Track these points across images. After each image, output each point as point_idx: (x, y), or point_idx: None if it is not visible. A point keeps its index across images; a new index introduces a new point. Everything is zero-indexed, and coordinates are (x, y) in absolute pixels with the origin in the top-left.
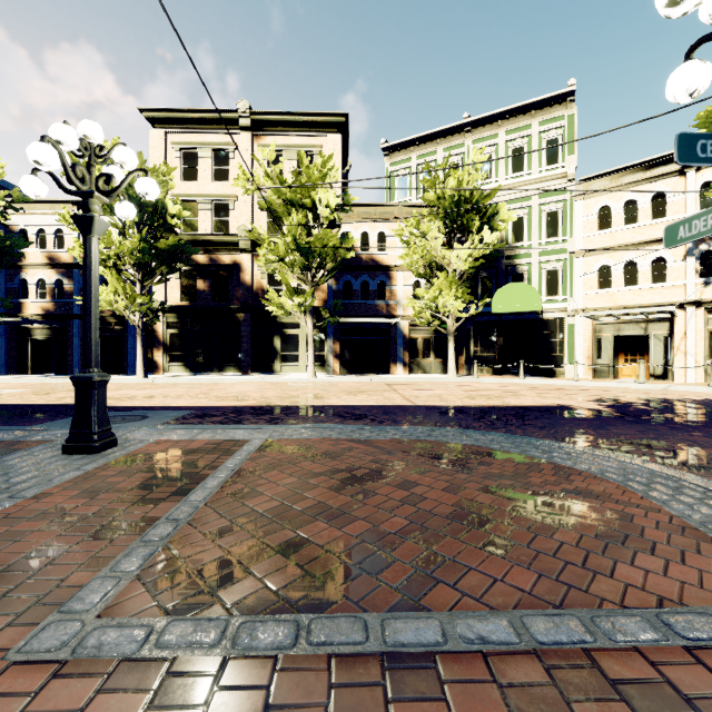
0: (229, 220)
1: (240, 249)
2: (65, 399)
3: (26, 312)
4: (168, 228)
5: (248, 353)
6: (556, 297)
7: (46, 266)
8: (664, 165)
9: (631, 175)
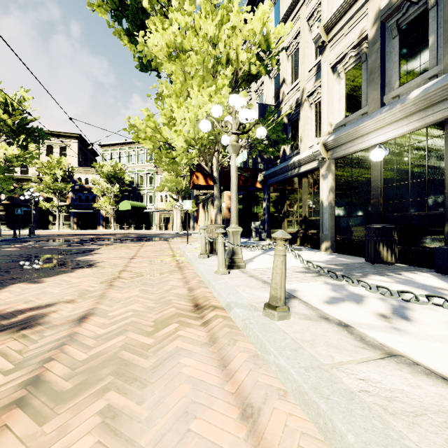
0: (29, 170)
1: (33, 182)
2: None
3: None
4: None
5: (37, 222)
6: (151, 204)
7: None
8: None
9: None
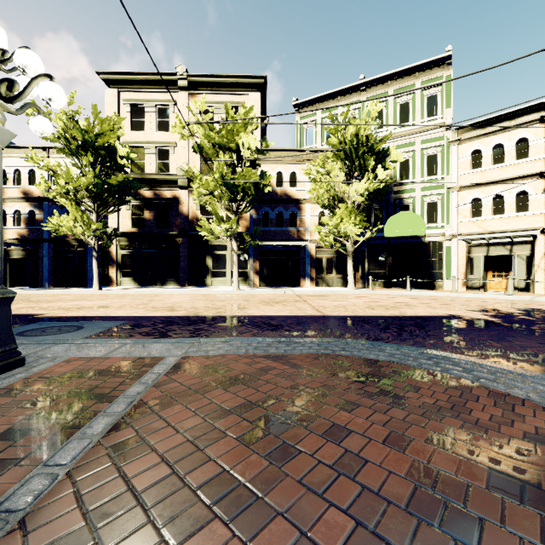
0: (170, 163)
1: (179, 186)
2: (21, 310)
3: (5, 236)
4: (118, 167)
5: (185, 270)
6: (436, 224)
7: (21, 199)
8: (527, 114)
9: (498, 123)
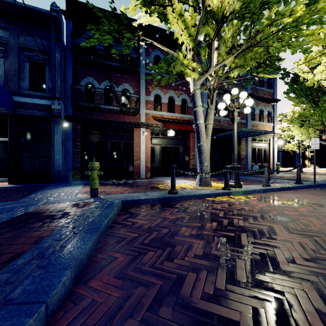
0: None
1: None
2: None
3: None
4: None
5: None
6: None
7: None
8: None
9: None
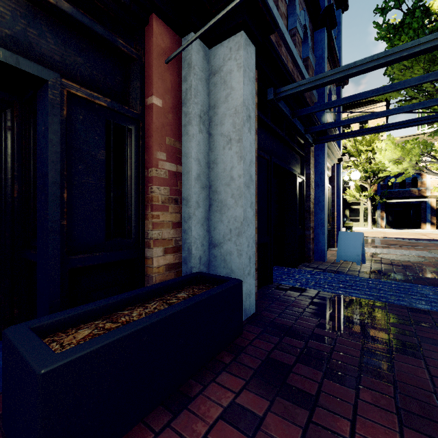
0: None
1: None
2: None
3: None
4: None
5: None
6: None
7: None
8: None
9: None
